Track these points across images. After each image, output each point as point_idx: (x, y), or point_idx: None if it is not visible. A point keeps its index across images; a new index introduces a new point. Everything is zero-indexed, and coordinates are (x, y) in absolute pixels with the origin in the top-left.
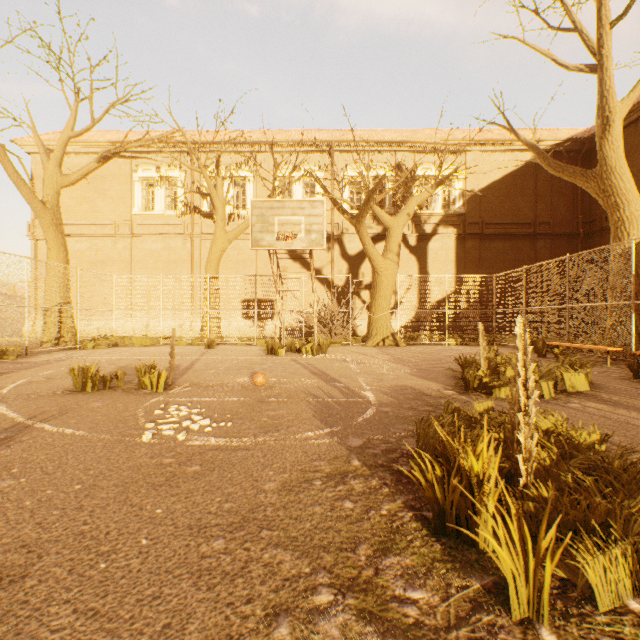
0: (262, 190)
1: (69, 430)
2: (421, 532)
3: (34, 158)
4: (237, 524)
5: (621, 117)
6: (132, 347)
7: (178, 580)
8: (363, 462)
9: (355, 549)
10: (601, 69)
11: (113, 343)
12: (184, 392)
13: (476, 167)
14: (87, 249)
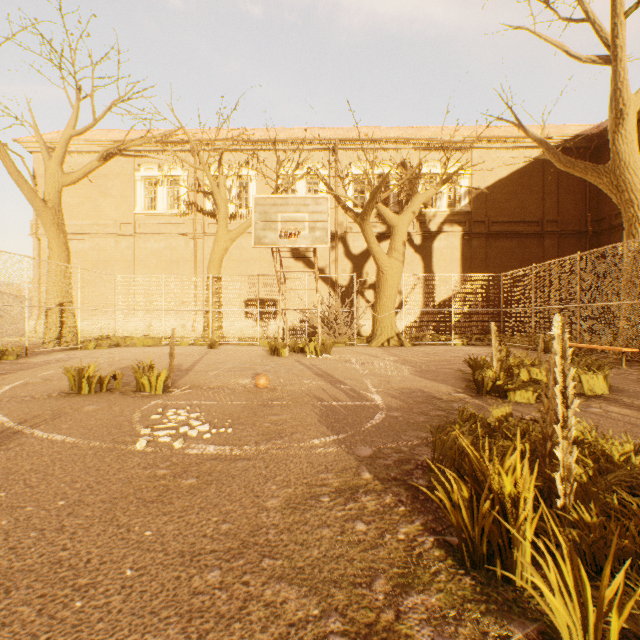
0: (265, 189)
1: (60, 436)
2: (446, 562)
3: (37, 157)
4: (235, 551)
5: (635, 110)
6: (134, 347)
7: (164, 625)
8: (374, 475)
9: (371, 584)
10: (615, 60)
11: (115, 343)
12: (183, 395)
13: (482, 164)
14: (89, 249)
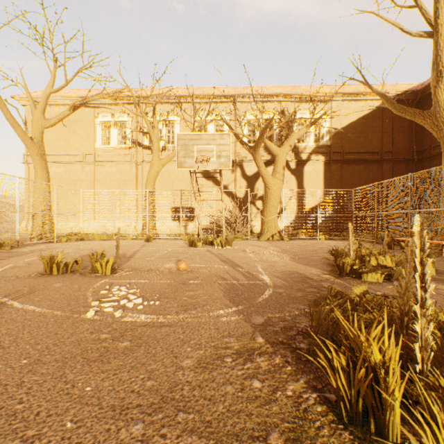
0: (186, 130)
1: (31, 307)
2: (327, 418)
3: (27, 109)
4: (156, 405)
5: None
6: (93, 241)
7: None
8: (266, 339)
9: (266, 438)
10: (437, 34)
11: (80, 238)
12: (125, 275)
13: (338, 112)
14: (64, 172)
